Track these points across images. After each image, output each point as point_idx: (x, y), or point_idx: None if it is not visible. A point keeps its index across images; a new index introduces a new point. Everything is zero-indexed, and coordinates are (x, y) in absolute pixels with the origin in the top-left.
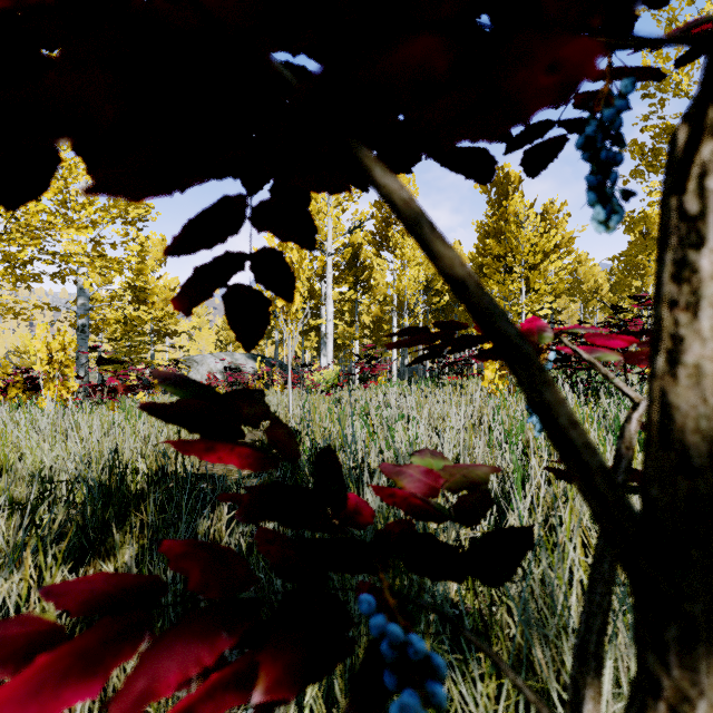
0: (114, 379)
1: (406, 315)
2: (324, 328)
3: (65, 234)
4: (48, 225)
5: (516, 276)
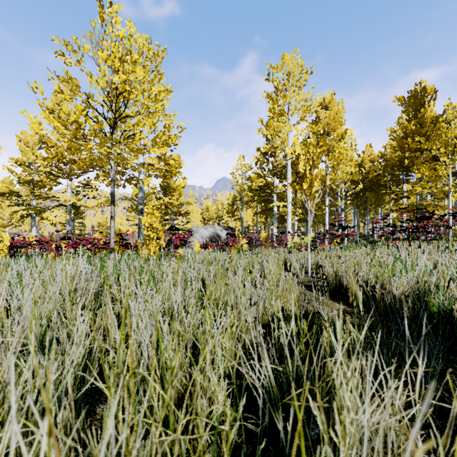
0: (178, 240)
1: (339, 198)
2: (275, 208)
3: (152, 151)
4: (143, 147)
5: (440, 164)
